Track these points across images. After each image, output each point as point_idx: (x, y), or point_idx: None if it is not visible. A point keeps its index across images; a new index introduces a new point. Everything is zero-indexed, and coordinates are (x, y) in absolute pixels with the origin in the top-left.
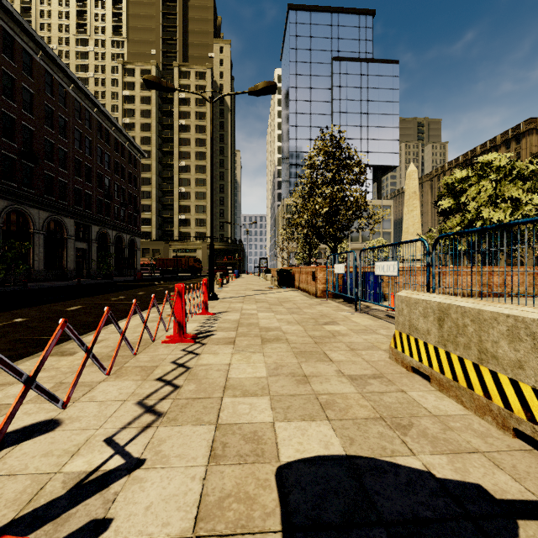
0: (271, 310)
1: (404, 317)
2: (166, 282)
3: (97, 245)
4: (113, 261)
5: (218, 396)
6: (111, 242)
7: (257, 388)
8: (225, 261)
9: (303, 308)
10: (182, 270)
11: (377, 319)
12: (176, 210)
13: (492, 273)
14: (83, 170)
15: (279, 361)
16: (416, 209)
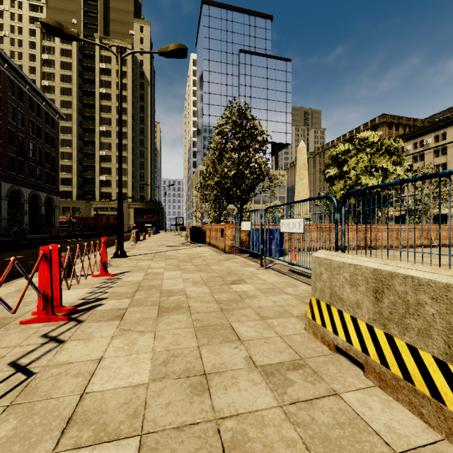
0: (178, 268)
1: (323, 282)
2: (82, 239)
3: (9, 202)
4: (28, 219)
5: (43, 451)
6: (25, 200)
7: (125, 416)
8: (145, 219)
9: (211, 264)
10: (103, 227)
11: (281, 274)
12: (97, 172)
13: (367, 230)
14: None
15: (173, 347)
16: (305, 178)
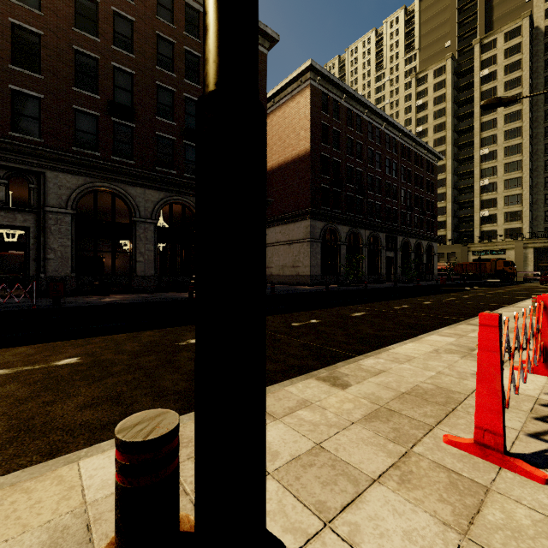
0: None
1: None
2: (478, 288)
3: (401, 253)
4: (413, 267)
5: None
6: (411, 249)
7: None
8: None
9: None
10: (487, 275)
11: None
12: (475, 207)
13: None
14: (391, 190)
15: None
16: None
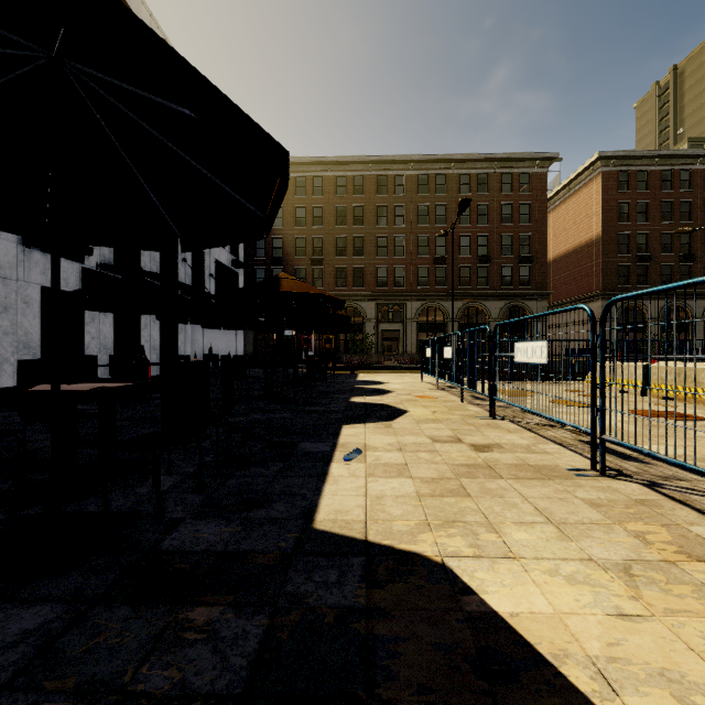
0: None
1: None
2: None
3: None
4: None
5: None
6: None
7: None
8: None
9: None
10: None
11: None
12: None
13: None
14: None
15: None
16: None
